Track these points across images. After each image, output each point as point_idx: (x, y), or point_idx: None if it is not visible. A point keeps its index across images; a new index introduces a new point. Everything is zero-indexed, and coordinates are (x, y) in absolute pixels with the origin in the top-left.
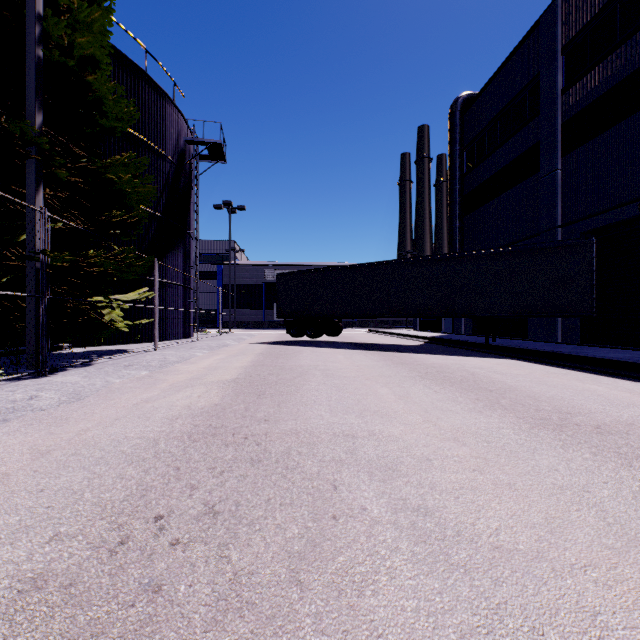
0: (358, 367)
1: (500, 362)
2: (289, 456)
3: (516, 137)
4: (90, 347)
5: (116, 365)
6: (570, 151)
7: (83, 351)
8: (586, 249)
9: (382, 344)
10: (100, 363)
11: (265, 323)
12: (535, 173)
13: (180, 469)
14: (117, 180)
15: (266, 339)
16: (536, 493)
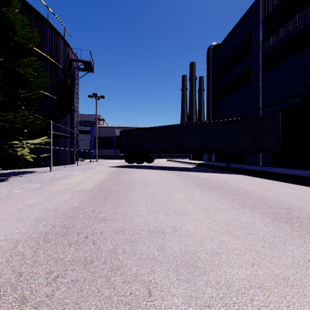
0: (163, 180)
1: (236, 176)
2: (115, 255)
3: (239, 65)
4: (13, 169)
5: (21, 181)
6: (266, 71)
7: (7, 172)
8: (276, 119)
9: (174, 167)
10: (12, 179)
11: (115, 156)
12: (249, 82)
13: (21, 275)
14: (23, 72)
15: (115, 164)
16: (309, 290)
